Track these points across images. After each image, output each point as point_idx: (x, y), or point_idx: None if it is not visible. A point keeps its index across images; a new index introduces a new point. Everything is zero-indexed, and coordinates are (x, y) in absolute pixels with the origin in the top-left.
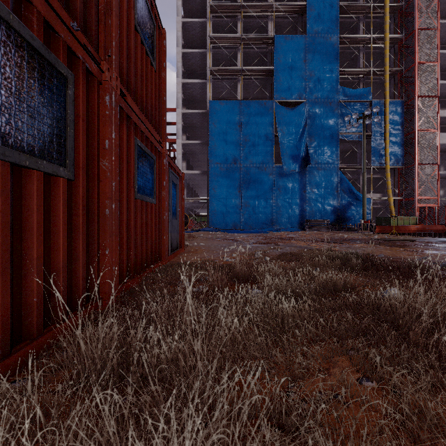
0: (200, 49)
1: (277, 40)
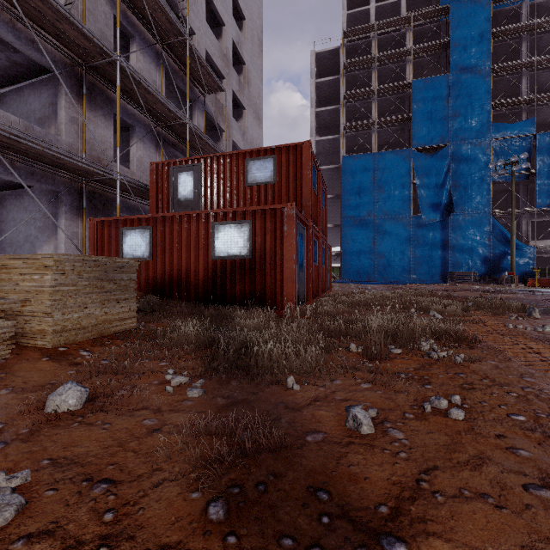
0: (333, 106)
1: (415, 85)
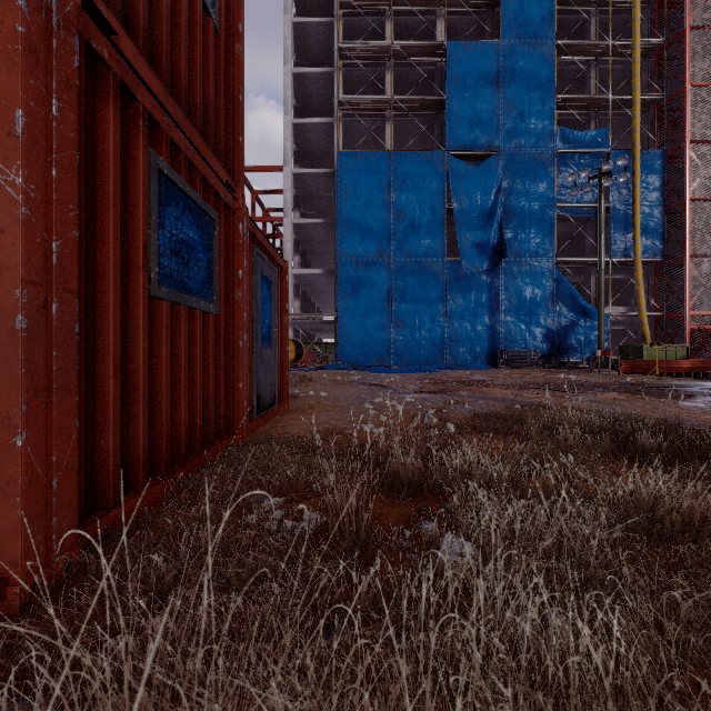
0: (323, 68)
1: (452, 49)
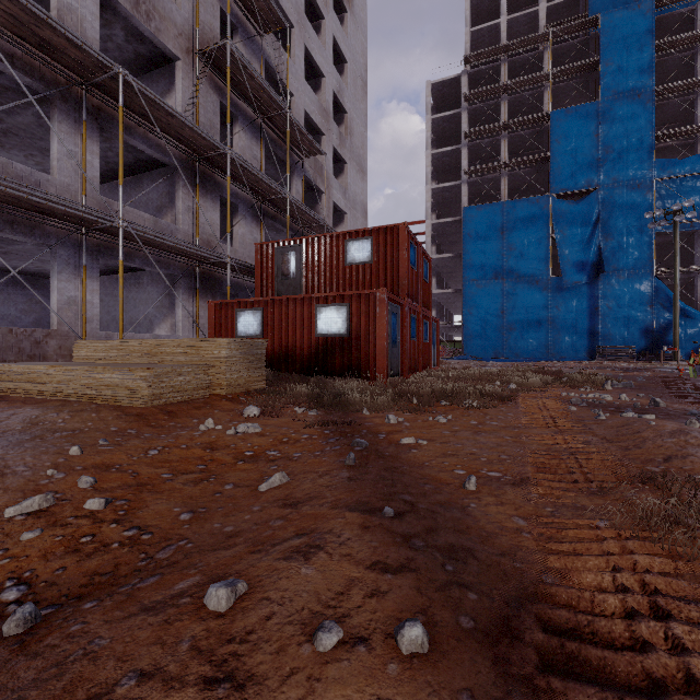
0: (453, 146)
1: (555, 116)
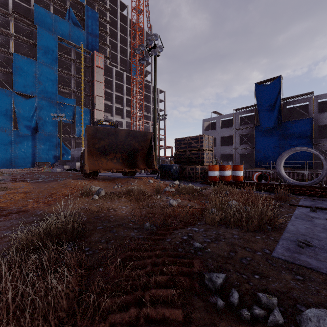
0: None
1: (15, 56)
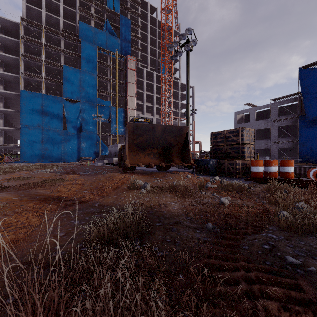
0: (14, 56)
1: (65, 68)
